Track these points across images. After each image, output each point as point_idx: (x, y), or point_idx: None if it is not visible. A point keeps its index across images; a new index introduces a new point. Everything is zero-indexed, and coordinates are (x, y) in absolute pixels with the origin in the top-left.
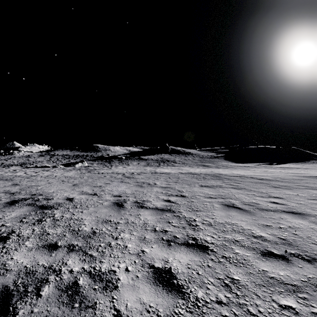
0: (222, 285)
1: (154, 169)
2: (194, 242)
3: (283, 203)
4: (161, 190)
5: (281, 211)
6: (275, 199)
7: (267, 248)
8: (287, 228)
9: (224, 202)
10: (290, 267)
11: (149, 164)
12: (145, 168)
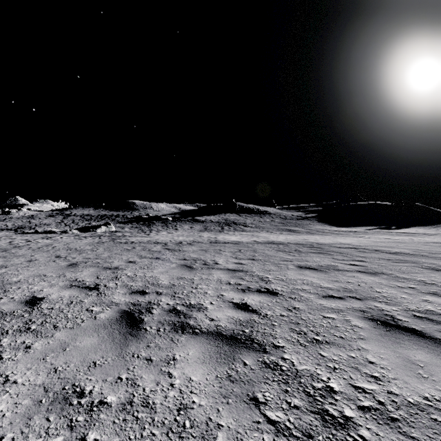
0: None
1: (214, 235)
2: None
3: None
4: (227, 277)
5: None
6: None
7: None
8: None
9: (368, 310)
10: None
11: (208, 228)
12: (201, 234)
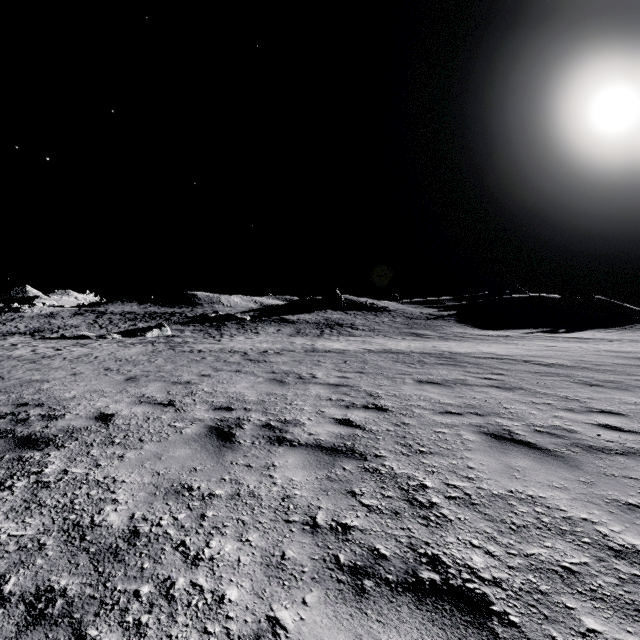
0: None
1: (311, 341)
2: (439, 580)
3: (633, 429)
4: (328, 392)
5: None
6: (608, 418)
7: None
8: None
9: (485, 426)
10: None
11: (301, 331)
12: (292, 339)
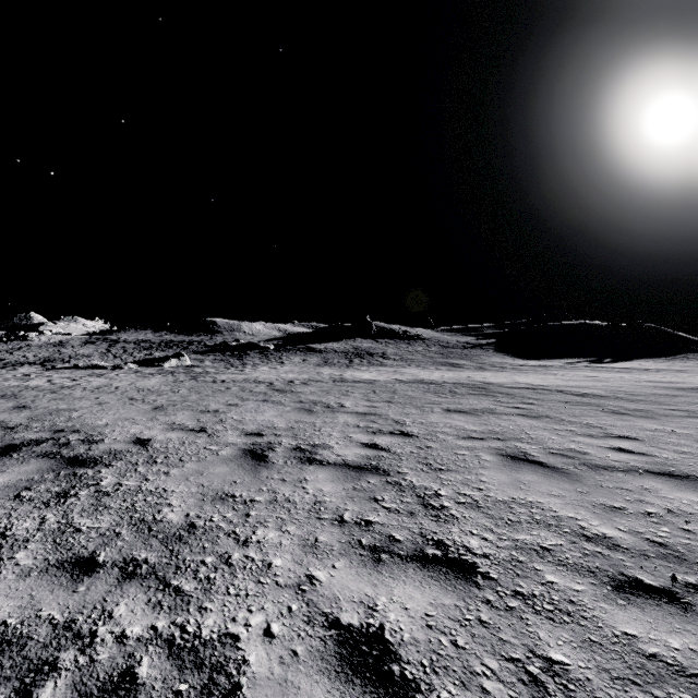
0: (523, 679)
1: (339, 372)
2: (441, 554)
3: (643, 451)
4: (356, 420)
5: (642, 472)
6: (623, 443)
7: (625, 569)
8: (663, 515)
9: (504, 449)
10: (695, 625)
11: (329, 361)
12: (319, 369)
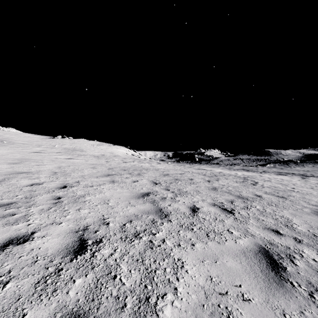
0: None
1: None
2: None
3: None
4: None
5: None
6: None
7: None
8: None
9: None
10: None
11: None
12: None
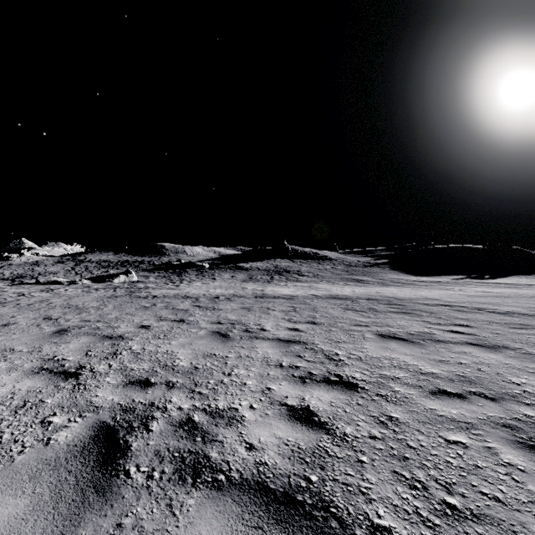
0: None
1: (261, 287)
2: None
3: None
4: (278, 353)
5: None
6: None
7: None
8: None
9: (517, 425)
10: None
11: (253, 277)
12: (244, 285)
